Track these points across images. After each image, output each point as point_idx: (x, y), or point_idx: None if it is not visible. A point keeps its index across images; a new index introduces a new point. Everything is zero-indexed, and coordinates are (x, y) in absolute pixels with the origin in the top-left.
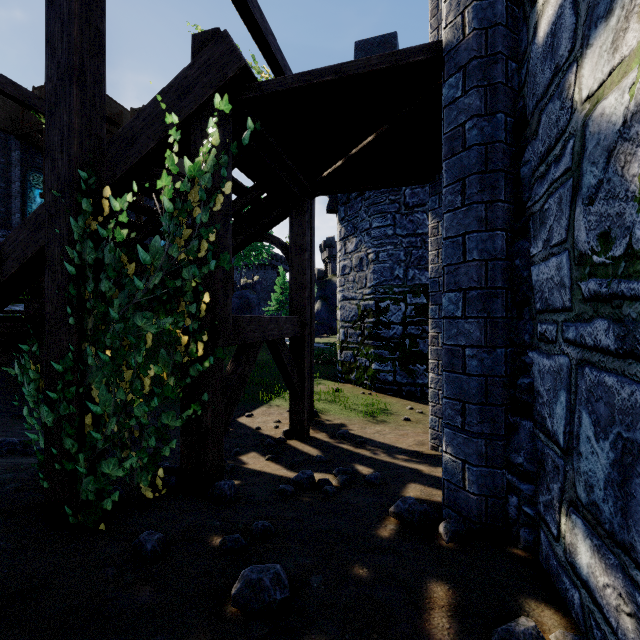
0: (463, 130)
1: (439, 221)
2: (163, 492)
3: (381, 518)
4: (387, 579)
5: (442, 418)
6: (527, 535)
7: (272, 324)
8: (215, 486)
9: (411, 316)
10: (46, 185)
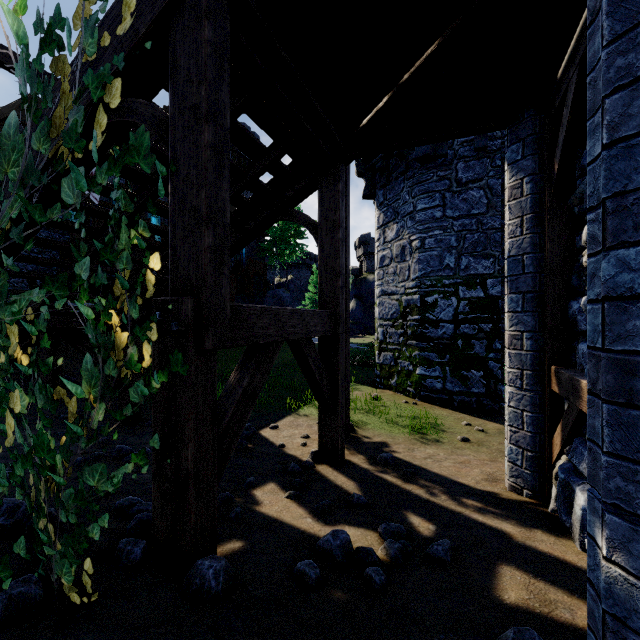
0: None
1: (523, 177)
2: (93, 598)
3: None
4: None
5: (528, 450)
6: None
7: (294, 319)
8: (195, 568)
9: (464, 312)
10: None
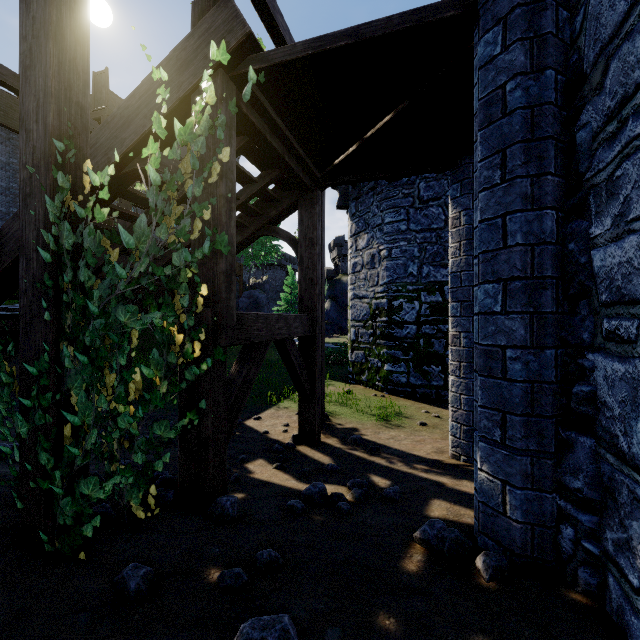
0: (503, 92)
1: (461, 211)
2: (156, 512)
3: (405, 545)
4: (420, 635)
5: (464, 425)
6: (589, 577)
7: (280, 322)
8: (216, 502)
9: (426, 315)
10: (20, 160)
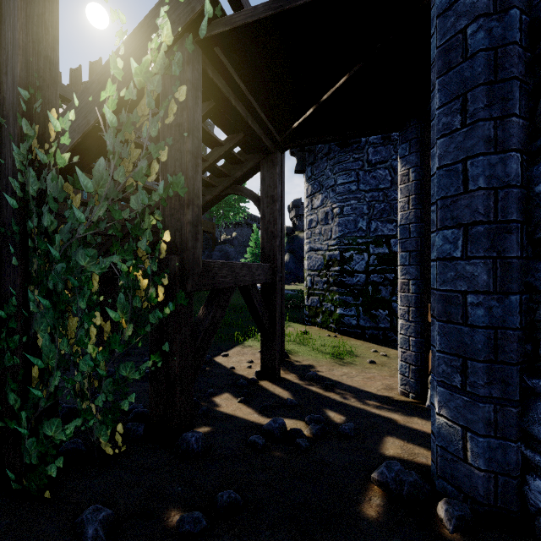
0: (464, 36)
1: (410, 168)
2: (123, 449)
3: (363, 486)
4: None
5: (413, 364)
6: None
7: (244, 270)
8: (182, 438)
9: (374, 265)
10: None
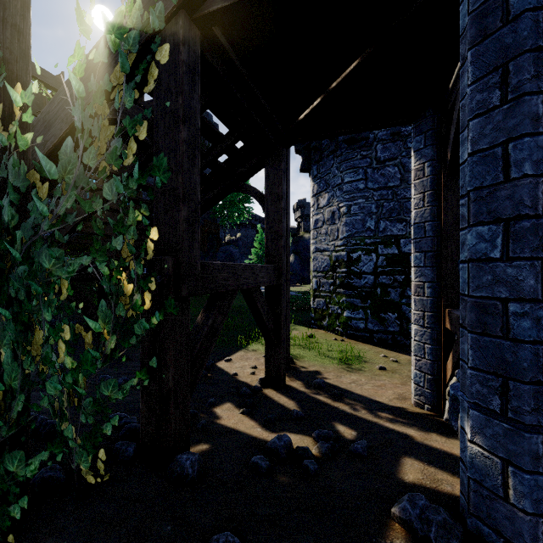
0: None
1: (425, 162)
2: (105, 478)
3: (382, 524)
4: None
5: (429, 374)
6: None
7: (247, 272)
8: (176, 460)
9: (382, 266)
10: None
